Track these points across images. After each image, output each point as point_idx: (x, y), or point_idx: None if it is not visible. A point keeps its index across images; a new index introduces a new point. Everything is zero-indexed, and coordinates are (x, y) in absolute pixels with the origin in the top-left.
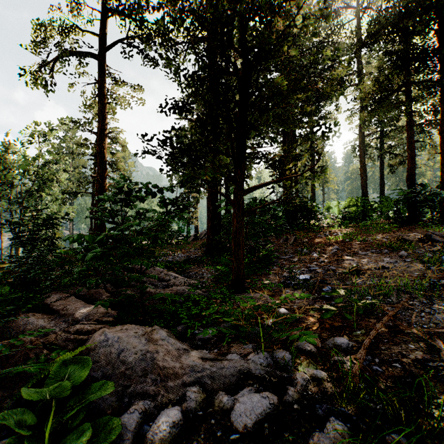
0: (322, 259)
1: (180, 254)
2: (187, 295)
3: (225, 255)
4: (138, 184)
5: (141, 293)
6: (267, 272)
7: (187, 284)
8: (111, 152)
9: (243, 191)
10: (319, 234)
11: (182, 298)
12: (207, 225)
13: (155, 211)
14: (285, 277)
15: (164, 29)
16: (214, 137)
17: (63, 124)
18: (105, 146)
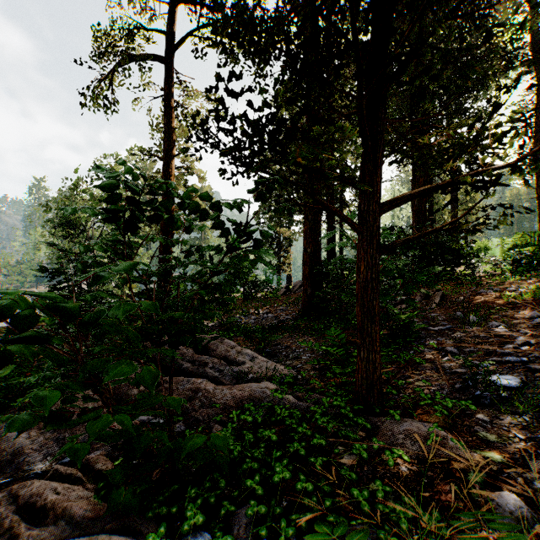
0: (525, 339)
1: (266, 314)
2: (269, 404)
3: (332, 320)
4: (160, 185)
5: (168, 416)
6: (417, 361)
7: (270, 377)
8: (186, 185)
9: (380, 206)
10: (482, 289)
11: (257, 417)
12: (304, 273)
13: (210, 247)
14: (457, 374)
15: (244, 3)
16: (323, 85)
17: (134, 155)
18: (172, 172)
